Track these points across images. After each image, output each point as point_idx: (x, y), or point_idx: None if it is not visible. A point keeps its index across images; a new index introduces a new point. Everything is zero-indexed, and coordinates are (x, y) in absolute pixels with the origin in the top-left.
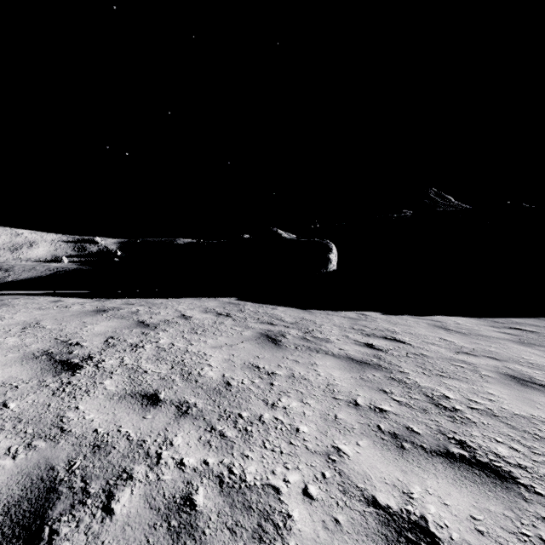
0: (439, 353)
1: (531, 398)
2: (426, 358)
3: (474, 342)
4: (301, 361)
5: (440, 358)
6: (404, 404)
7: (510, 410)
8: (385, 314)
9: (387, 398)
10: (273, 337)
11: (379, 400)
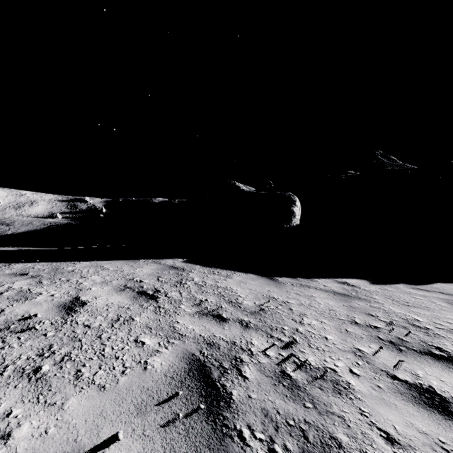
0: None
1: None
2: None
3: None
4: None
5: None
6: None
7: None
8: (374, 283)
9: None
10: (214, 377)
11: None
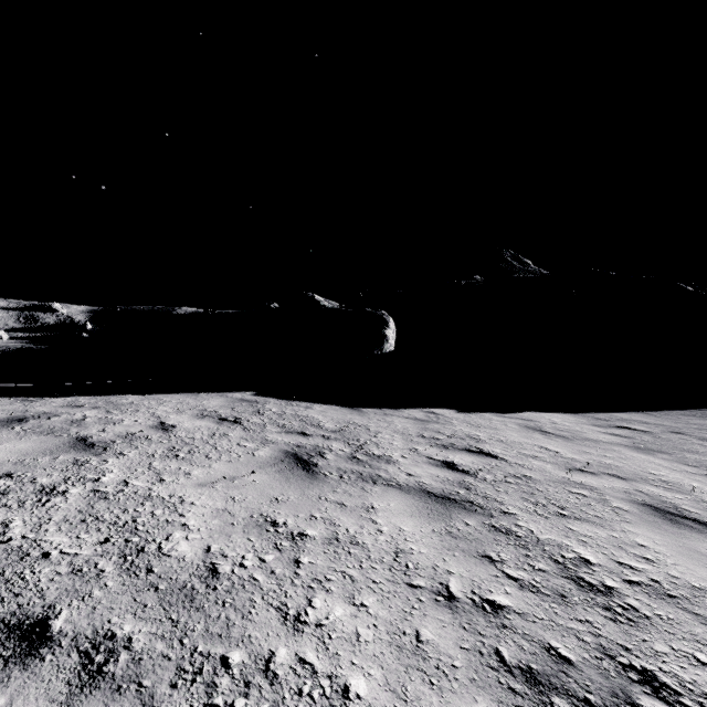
0: (547, 473)
1: (697, 547)
2: (532, 484)
3: (584, 451)
4: (349, 504)
5: (551, 481)
6: (527, 587)
7: (683, 578)
8: (461, 412)
9: (498, 573)
10: (305, 458)
11: (485, 581)
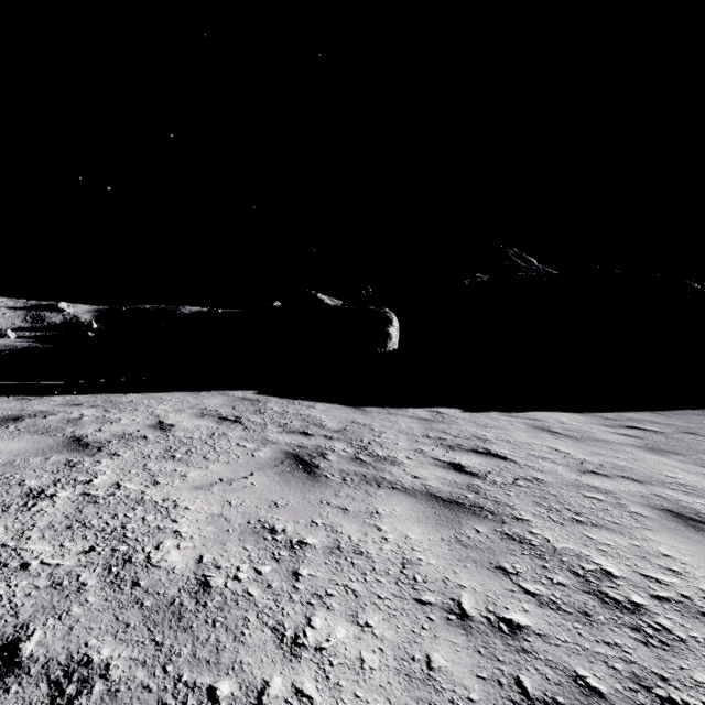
0: (559, 475)
1: None
2: (544, 487)
3: (595, 452)
4: (352, 508)
5: (563, 484)
6: (546, 603)
7: None
8: (467, 411)
9: (513, 588)
10: (307, 459)
11: (501, 597)
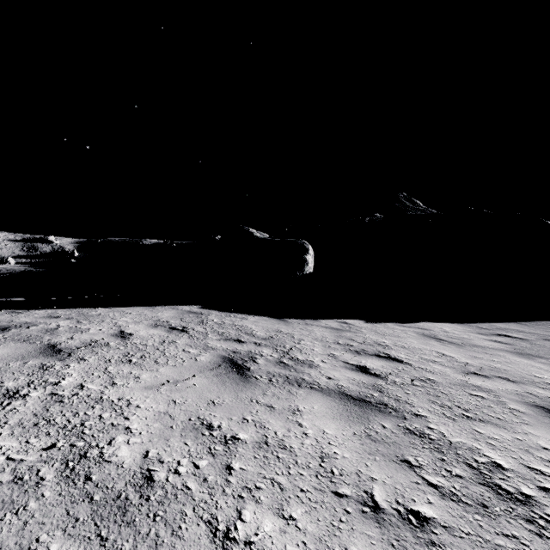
0: (447, 376)
1: None
2: (436, 386)
3: (475, 356)
4: (277, 406)
5: (451, 383)
6: (448, 495)
7: None
8: (368, 322)
9: (418, 480)
10: (239, 363)
11: (408, 489)
